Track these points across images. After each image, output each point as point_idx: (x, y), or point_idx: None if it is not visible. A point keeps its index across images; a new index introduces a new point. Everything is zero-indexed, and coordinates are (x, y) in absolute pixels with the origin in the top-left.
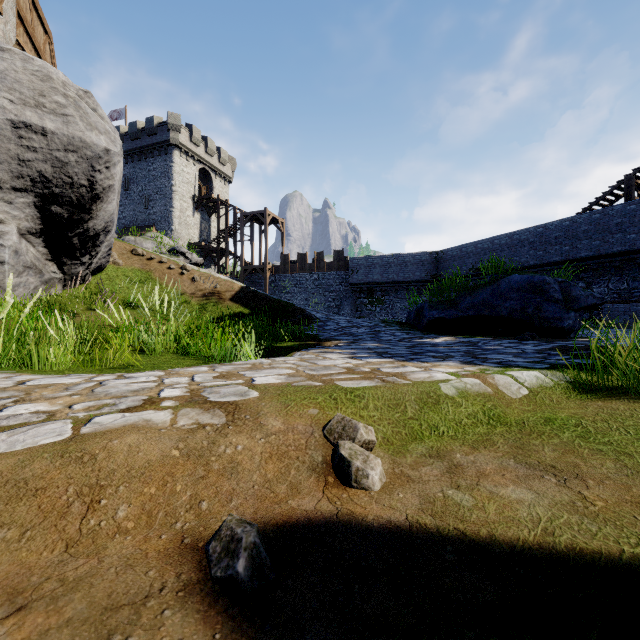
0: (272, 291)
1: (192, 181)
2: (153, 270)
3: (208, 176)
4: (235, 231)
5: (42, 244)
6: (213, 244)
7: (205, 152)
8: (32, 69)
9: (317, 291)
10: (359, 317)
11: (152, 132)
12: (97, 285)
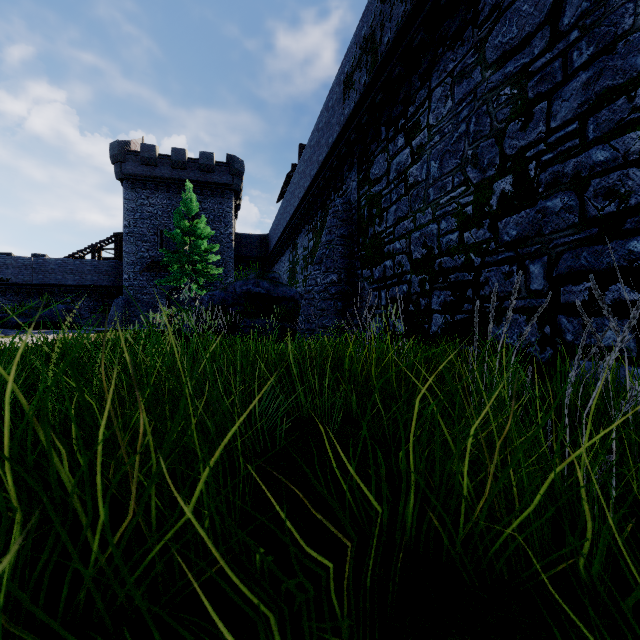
0: None
1: None
2: None
3: None
4: None
5: None
6: None
7: None
8: None
9: None
10: None
11: None
12: None
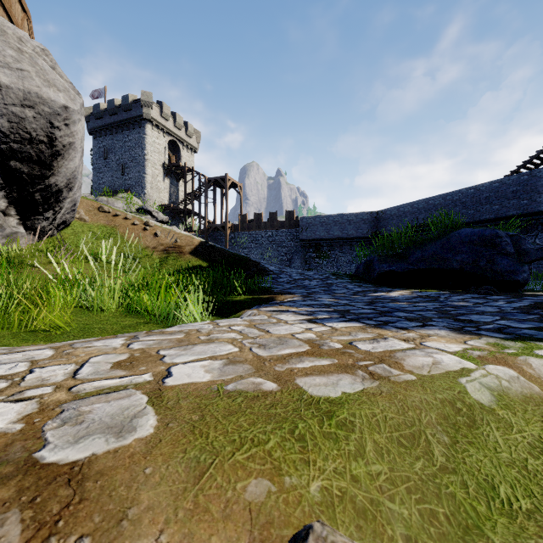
0: (232, 246)
1: (162, 151)
2: (118, 226)
3: (176, 147)
4: (200, 194)
5: (2, 199)
6: (181, 206)
7: (174, 126)
8: None
9: (271, 246)
10: (308, 269)
11: (127, 108)
12: (60, 239)
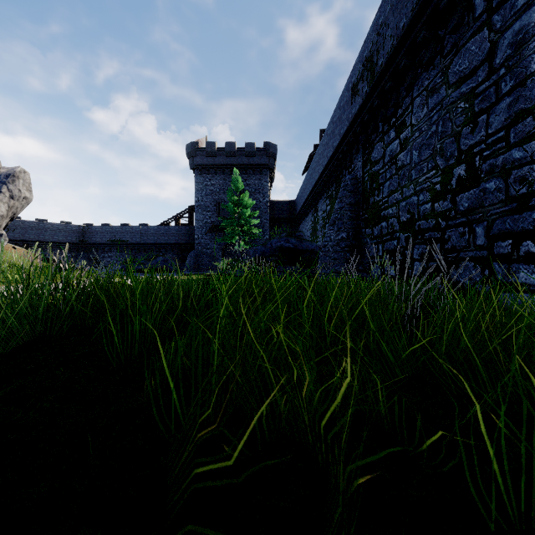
0: None
1: None
2: None
3: None
4: None
5: None
6: None
7: None
8: (29, 177)
9: None
10: None
11: None
12: None
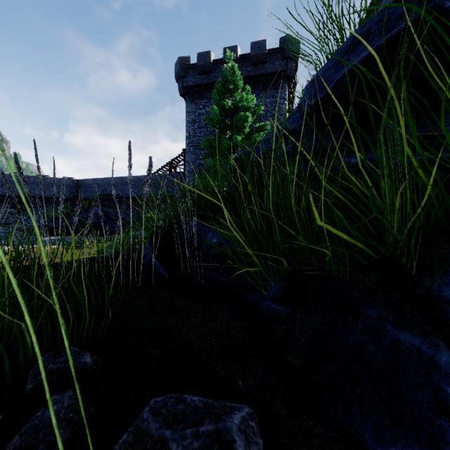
0: None
1: None
2: None
3: None
4: None
5: None
6: None
7: None
8: None
9: None
10: (4, 224)
11: None
12: None
